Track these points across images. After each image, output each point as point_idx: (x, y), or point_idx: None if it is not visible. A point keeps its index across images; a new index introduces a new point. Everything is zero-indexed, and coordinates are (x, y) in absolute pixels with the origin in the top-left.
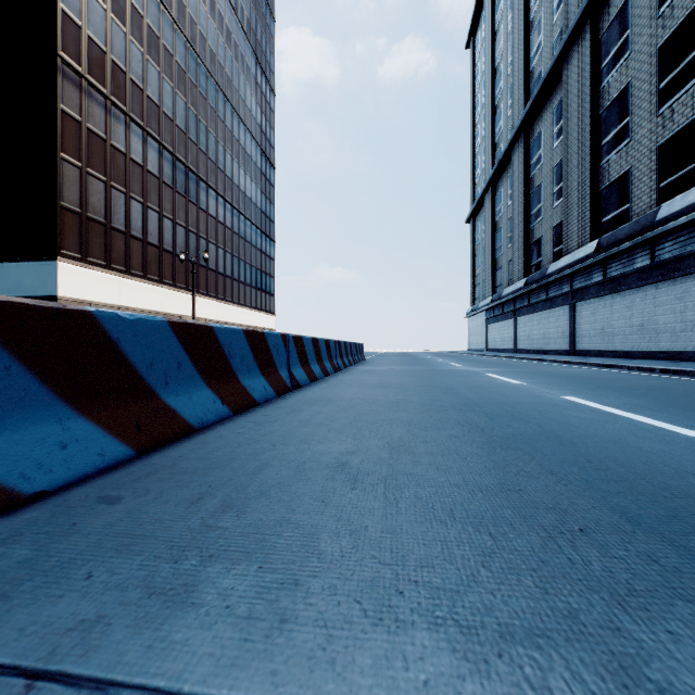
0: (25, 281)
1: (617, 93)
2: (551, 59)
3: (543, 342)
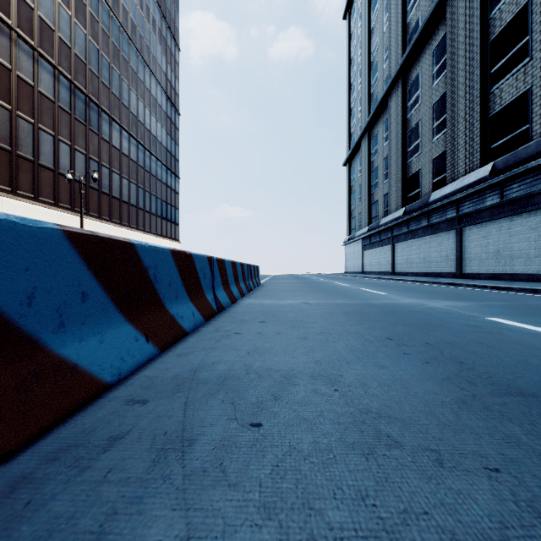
0: None
1: (512, 16)
2: (430, 5)
3: (423, 265)
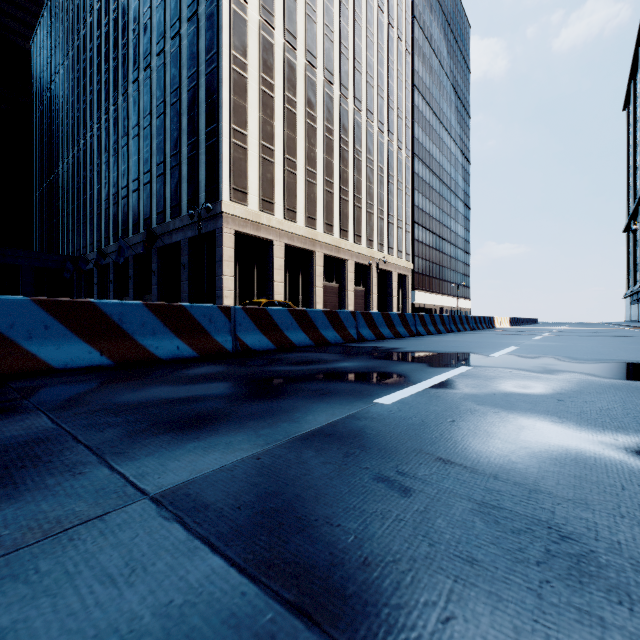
0: None
1: None
2: None
3: None
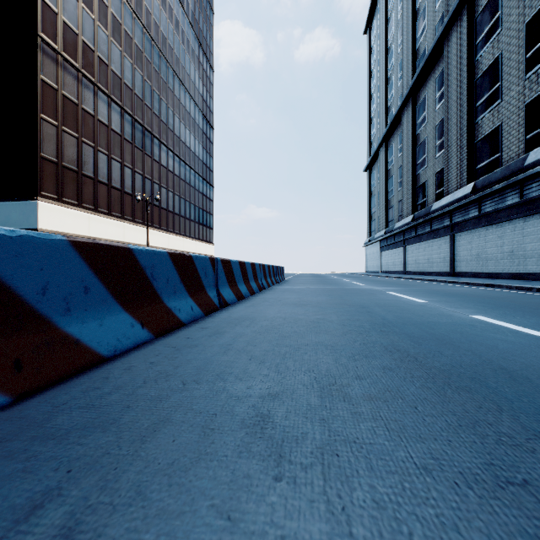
0: (12, 217)
1: (489, 63)
2: (433, 38)
3: (427, 266)
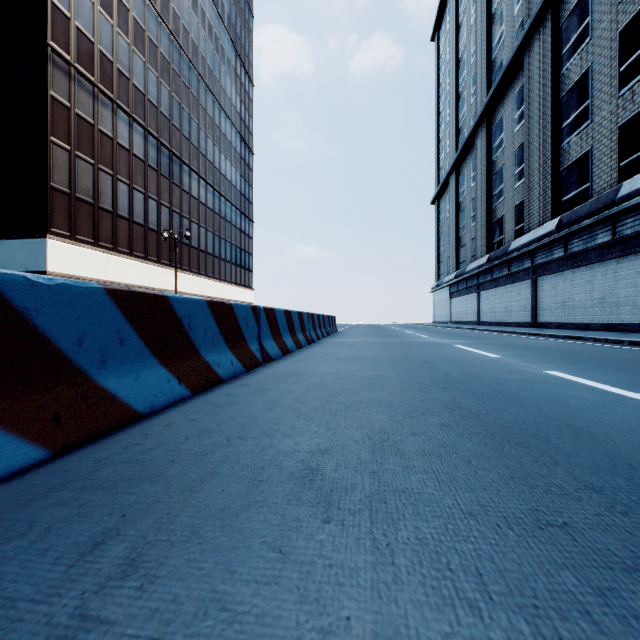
0: (17, 258)
1: (577, 78)
2: (512, 48)
3: (505, 315)
